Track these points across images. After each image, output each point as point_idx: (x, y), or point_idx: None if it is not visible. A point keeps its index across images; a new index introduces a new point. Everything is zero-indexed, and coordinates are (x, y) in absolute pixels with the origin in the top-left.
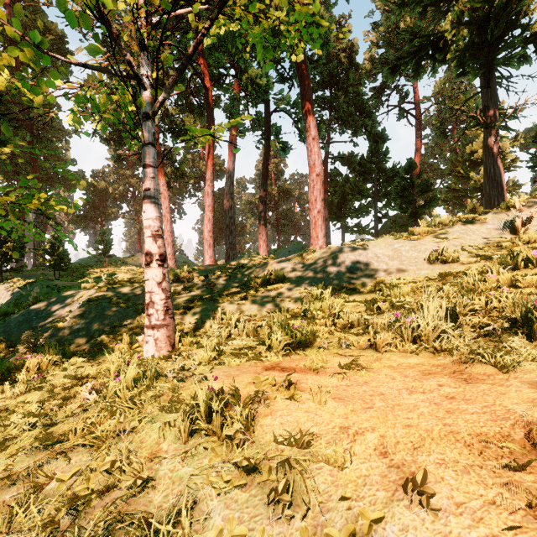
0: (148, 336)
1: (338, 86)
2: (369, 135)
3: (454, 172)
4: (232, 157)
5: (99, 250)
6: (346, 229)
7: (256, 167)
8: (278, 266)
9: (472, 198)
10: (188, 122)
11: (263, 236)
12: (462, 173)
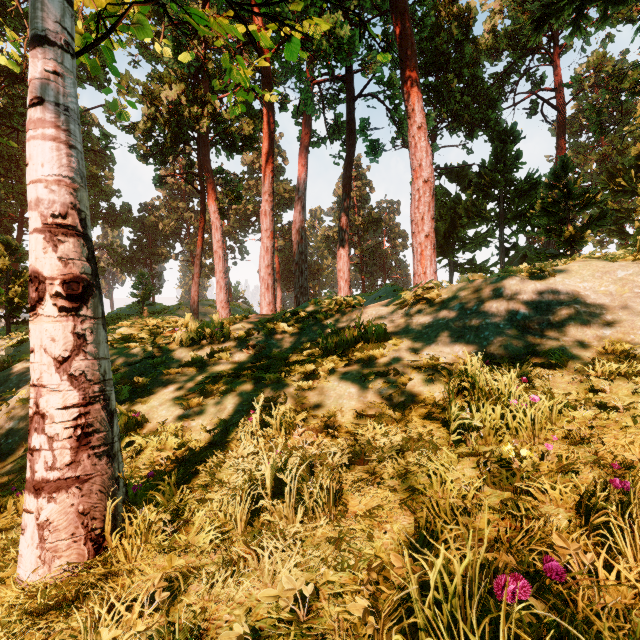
0: (24, 511)
1: (448, 68)
2: (492, 134)
3: (611, 185)
4: (302, 173)
5: (136, 297)
6: (454, 267)
7: (334, 192)
8: (372, 315)
9: (638, 221)
10: (246, 130)
11: (344, 273)
12: (623, 186)
